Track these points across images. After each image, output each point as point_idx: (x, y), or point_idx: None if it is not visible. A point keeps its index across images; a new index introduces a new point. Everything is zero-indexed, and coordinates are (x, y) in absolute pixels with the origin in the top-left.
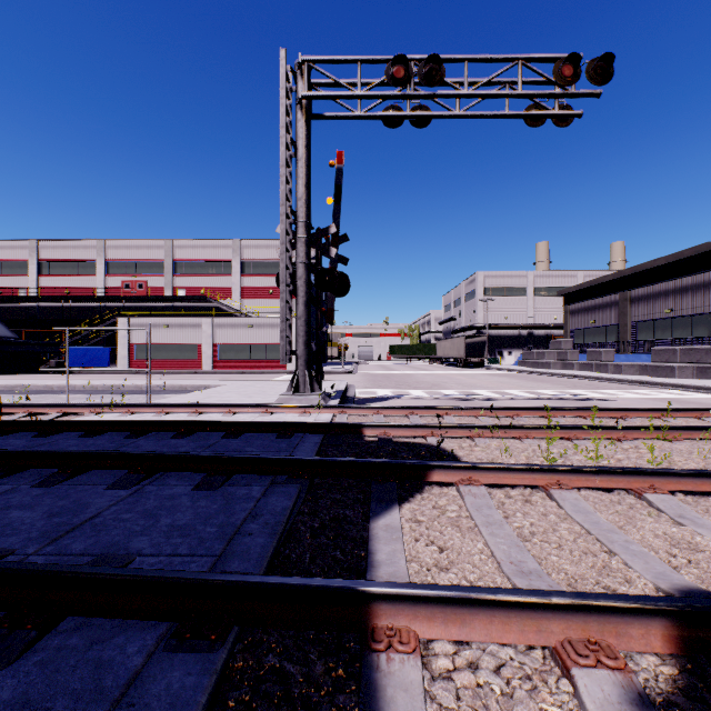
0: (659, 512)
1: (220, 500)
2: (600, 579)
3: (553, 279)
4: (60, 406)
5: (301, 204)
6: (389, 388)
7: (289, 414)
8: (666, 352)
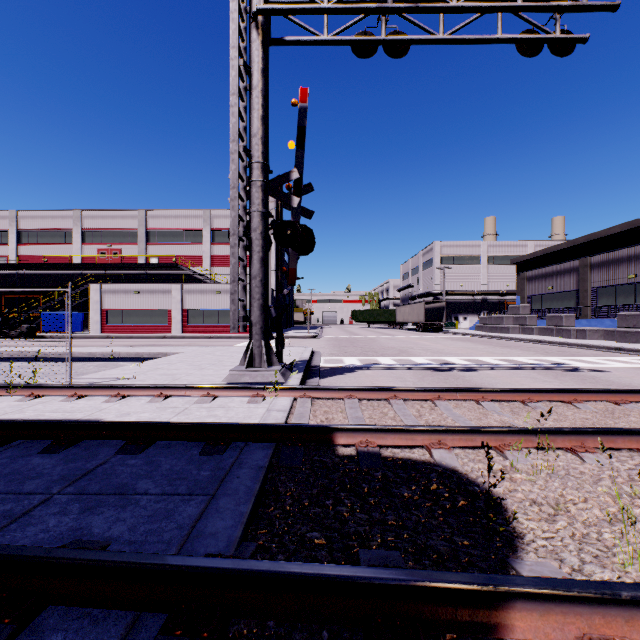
0: None
1: None
2: None
3: (506, 248)
4: None
5: (256, 142)
6: (355, 355)
7: (236, 399)
8: (633, 318)
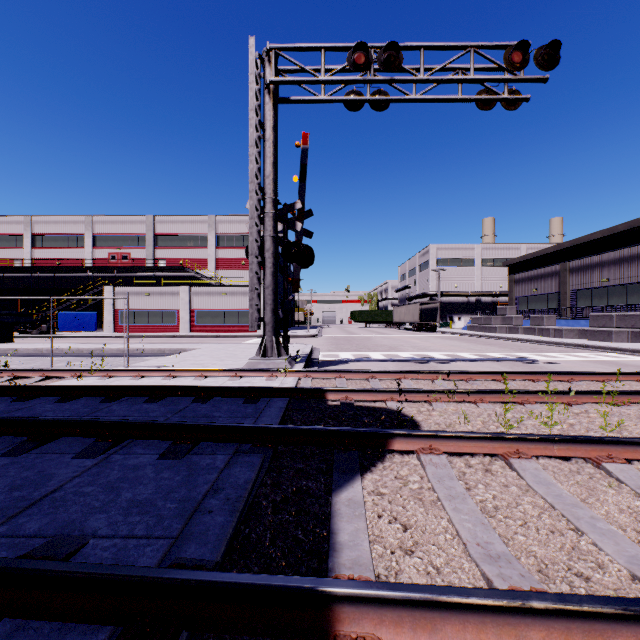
0: (619, 483)
1: (183, 471)
2: (571, 564)
3: (499, 251)
4: (43, 370)
5: (269, 182)
6: (350, 351)
7: (257, 378)
8: (603, 318)
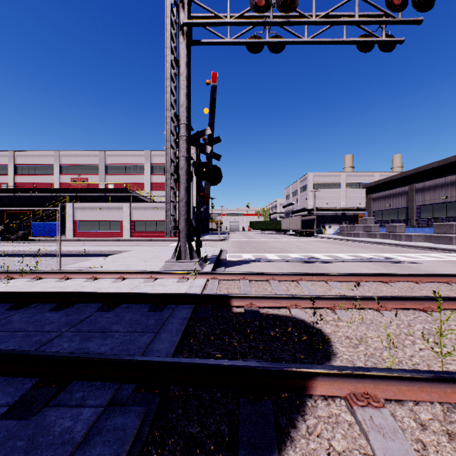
0: None
1: (17, 452)
2: None
3: (359, 177)
4: None
5: (182, 110)
6: (251, 252)
7: (170, 280)
8: (444, 226)
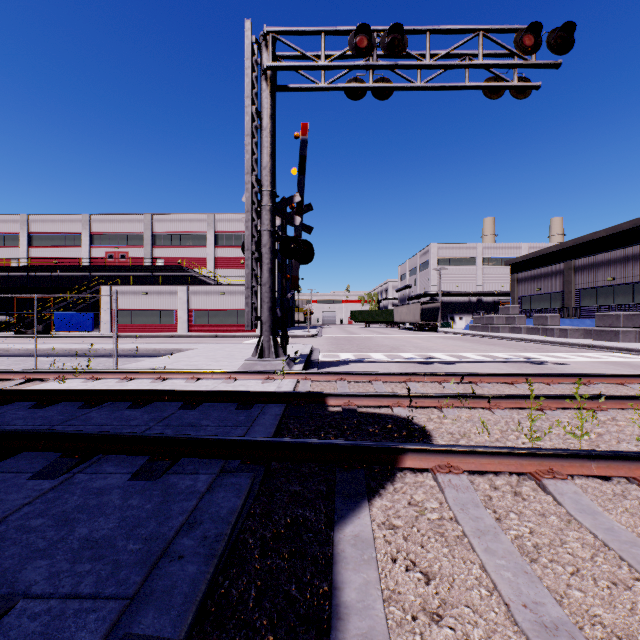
0: None
1: (157, 496)
2: None
3: (500, 250)
4: (25, 371)
5: (266, 173)
6: (351, 351)
7: (252, 381)
8: (609, 317)
